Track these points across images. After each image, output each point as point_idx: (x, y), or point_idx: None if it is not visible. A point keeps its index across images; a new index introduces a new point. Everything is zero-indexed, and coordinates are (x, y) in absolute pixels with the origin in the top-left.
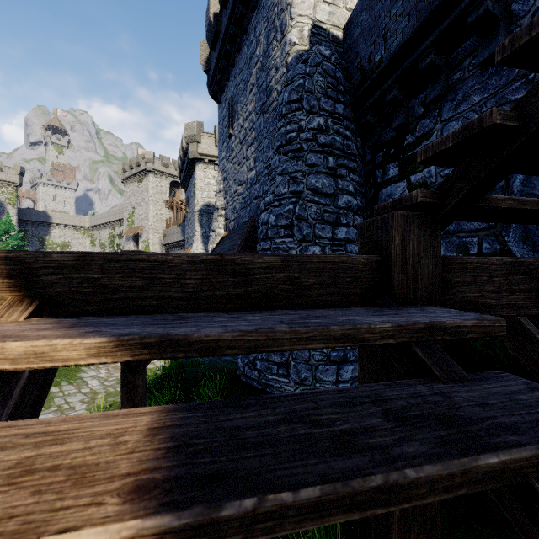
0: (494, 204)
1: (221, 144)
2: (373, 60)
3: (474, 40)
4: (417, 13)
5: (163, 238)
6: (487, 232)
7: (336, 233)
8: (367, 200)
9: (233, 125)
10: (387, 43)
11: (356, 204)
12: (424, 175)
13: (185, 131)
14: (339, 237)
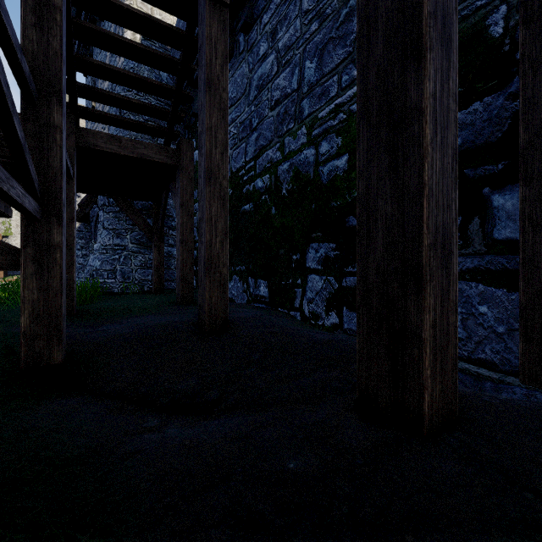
0: (93, 111)
1: None
2: None
3: None
4: None
5: None
6: None
7: None
8: None
9: None
10: None
11: None
12: None
13: None
14: None
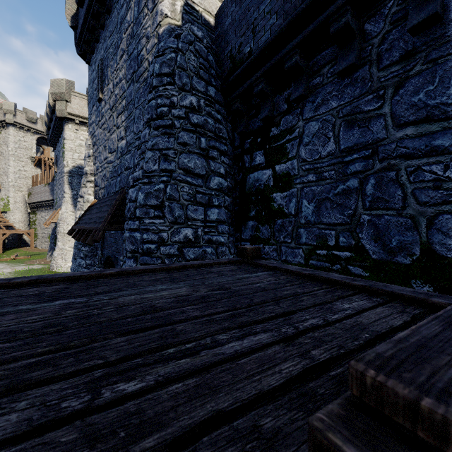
0: None
1: (91, 107)
2: (243, 50)
3: (332, 50)
4: (284, 13)
5: (28, 197)
6: (343, 227)
7: (208, 215)
8: (236, 181)
9: (103, 90)
10: (256, 37)
11: (227, 185)
12: (287, 166)
13: (52, 87)
14: (212, 218)
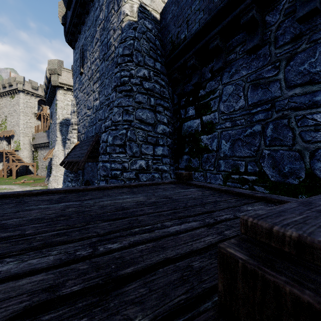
0: None
1: (75, 78)
2: (180, 37)
3: (242, 35)
4: (208, 10)
5: (32, 140)
6: (250, 158)
7: (156, 151)
8: (175, 128)
9: (83, 66)
10: (189, 27)
11: (169, 131)
12: (211, 117)
13: (48, 65)
14: (158, 153)
